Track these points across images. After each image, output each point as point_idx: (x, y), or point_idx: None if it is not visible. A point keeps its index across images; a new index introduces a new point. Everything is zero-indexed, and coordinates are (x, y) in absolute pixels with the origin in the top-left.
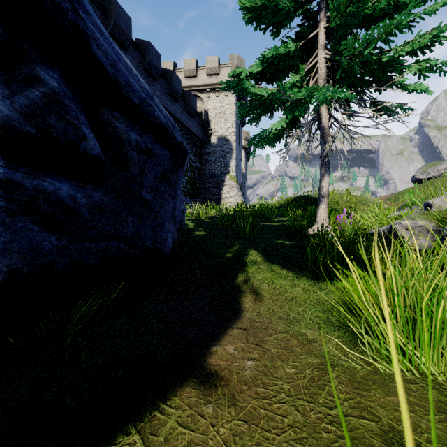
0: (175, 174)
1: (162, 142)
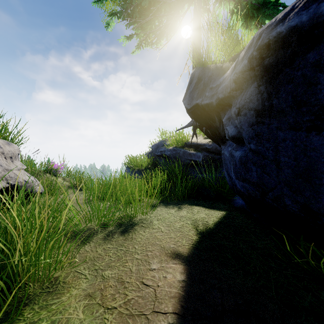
0: (289, 85)
1: (249, 83)
